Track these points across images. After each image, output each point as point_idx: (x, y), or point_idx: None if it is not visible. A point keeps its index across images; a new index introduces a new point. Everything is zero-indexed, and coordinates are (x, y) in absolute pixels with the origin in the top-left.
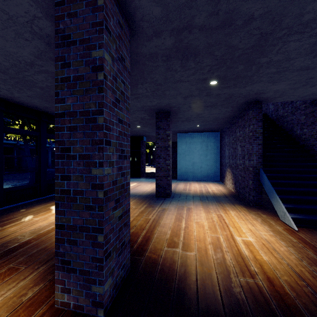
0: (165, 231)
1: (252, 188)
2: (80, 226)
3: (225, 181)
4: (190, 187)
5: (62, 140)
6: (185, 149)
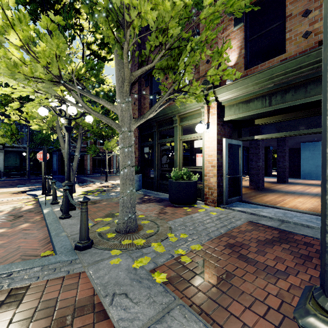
0: (277, 187)
1: None
2: (255, 173)
3: None
4: (307, 181)
5: (250, 158)
6: (308, 155)
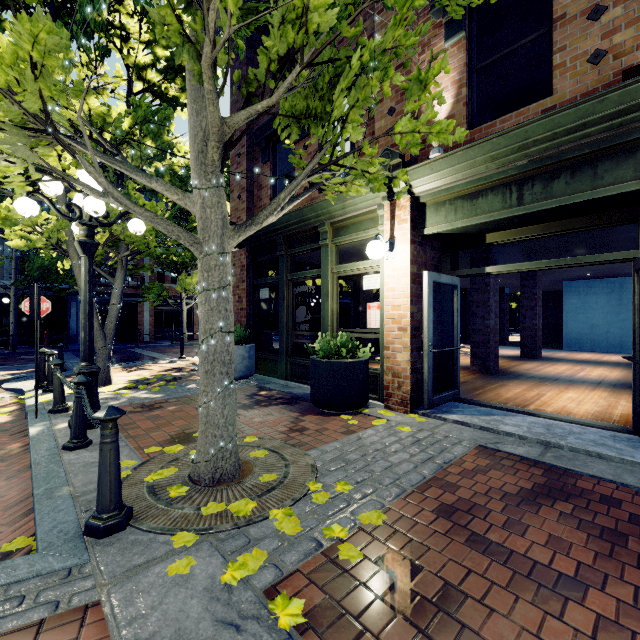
0: (523, 367)
1: None
2: (480, 342)
3: None
4: (575, 355)
5: (472, 311)
6: (576, 305)
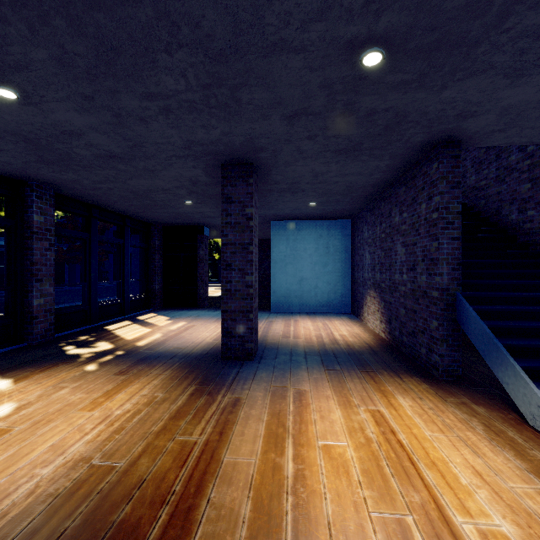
0: (233, 503)
1: (439, 339)
2: None
3: (364, 315)
4: (297, 329)
5: None
6: (285, 253)
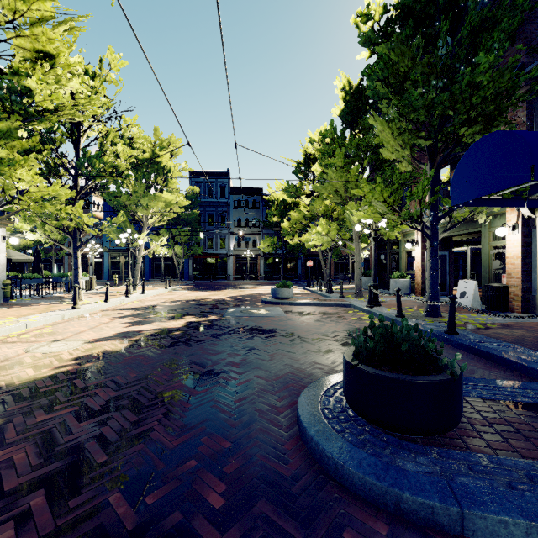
0: None
1: None
2: None
3: None
4: None
5: None
6: None
